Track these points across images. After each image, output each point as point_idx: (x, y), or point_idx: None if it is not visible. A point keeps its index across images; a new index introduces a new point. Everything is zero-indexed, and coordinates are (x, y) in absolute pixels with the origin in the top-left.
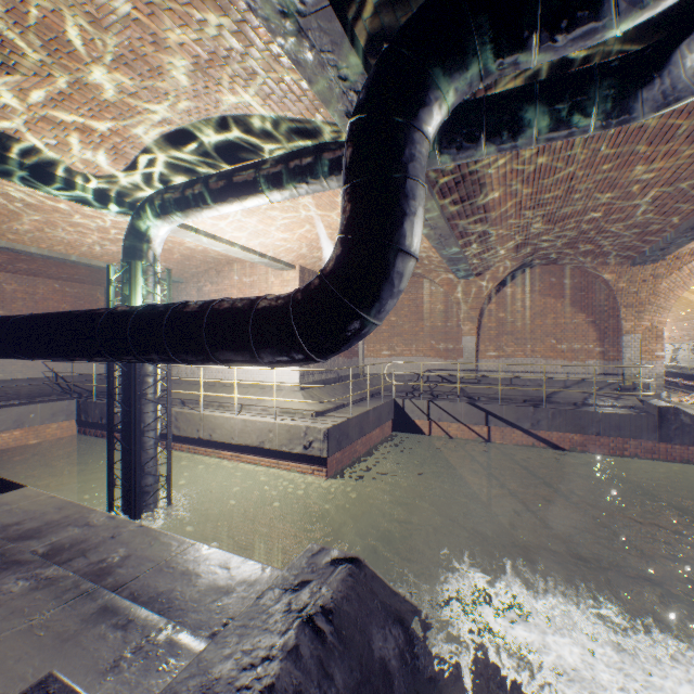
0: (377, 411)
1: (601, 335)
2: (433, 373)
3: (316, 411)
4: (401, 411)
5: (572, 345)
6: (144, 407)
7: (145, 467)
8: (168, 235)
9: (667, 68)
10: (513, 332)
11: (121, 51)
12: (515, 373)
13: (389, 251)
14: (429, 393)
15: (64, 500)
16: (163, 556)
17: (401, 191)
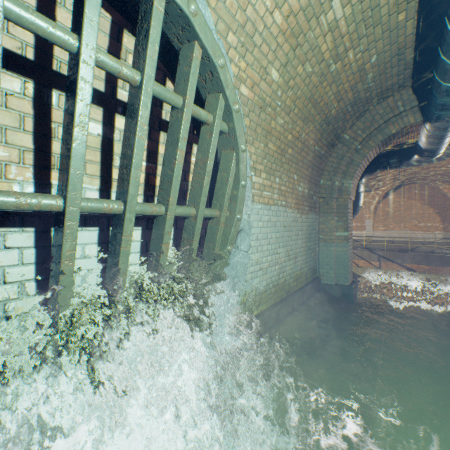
0: None
1: (442, 219)
2: None
3: None
4: None
5: (426, 224)
6: None
7: None
8: None
9: None
10: (393, 217)
11: None
12: (394, 238)
13: (356, 206)
14: None
15: None
16: None
17: (359, 195)
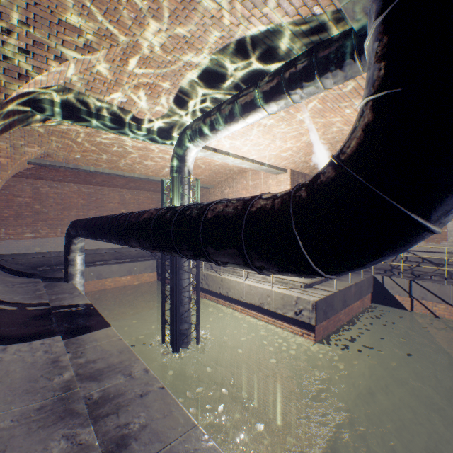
0: (358, 286)
1: None
2: (414, 255)
3: (304, 283)
4: (380, 286)
5: None
6: (182, 275)
7: (182, 316)
8: (200, 157)
9: None
10: None
11: (147, 4)
12: None
13: None
14: (409, 272)
15: (125, 344)
16: (169, 437)
17: None
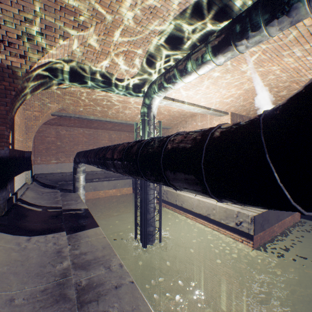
0: None
1: None
2: None
3: None
4: None
5: None
6: (148, 191)
7: (149, 221)
8: (162, 106)
9: None
10: None
11: None
12: None
13: None
14: None
15: (107, 241)
16: None
17: None
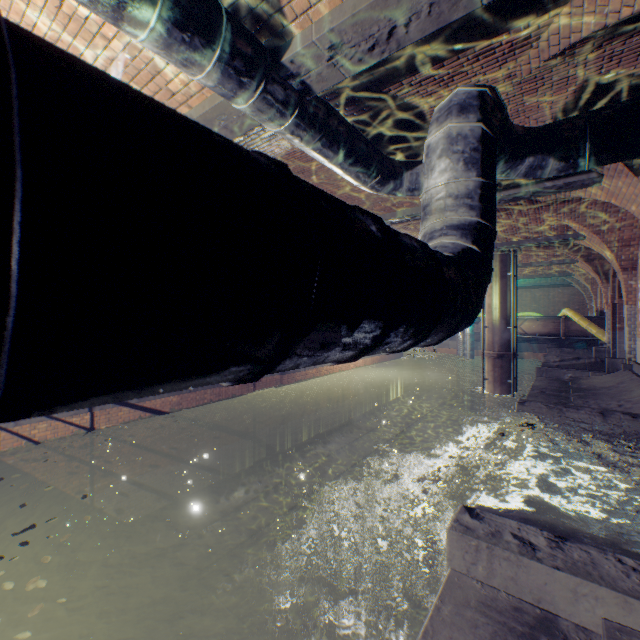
0: None
1: None
2: None
3: None
4: None
5: None
6: None
7: None
8: None
9: (401, 178)
10: None
11: None
12: None
13: None
14: None
15: None
16: None
17: None
